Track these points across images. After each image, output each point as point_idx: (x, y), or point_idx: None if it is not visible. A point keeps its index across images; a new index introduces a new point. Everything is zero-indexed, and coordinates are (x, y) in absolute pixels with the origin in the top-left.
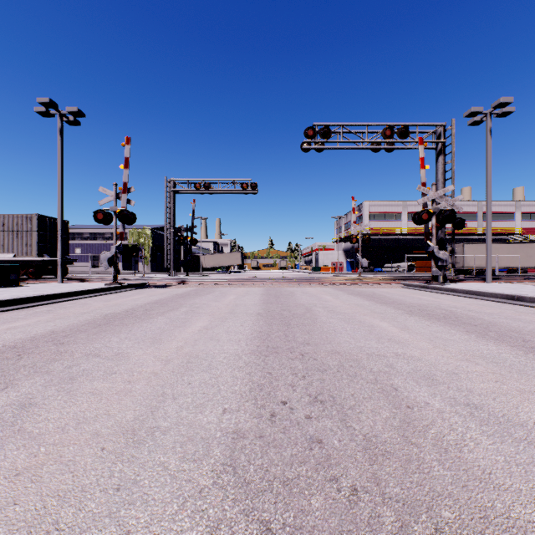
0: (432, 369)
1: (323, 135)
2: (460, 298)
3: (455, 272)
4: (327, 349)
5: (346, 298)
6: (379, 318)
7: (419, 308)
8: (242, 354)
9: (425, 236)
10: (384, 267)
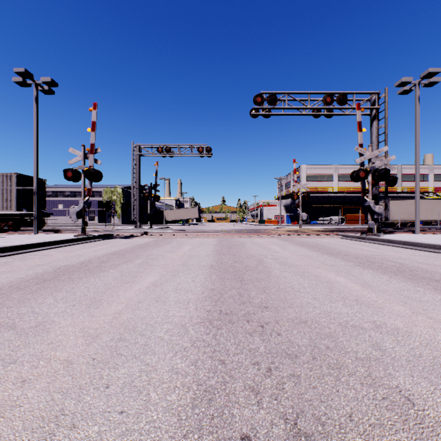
0: (435, 352)
1: (270, 102)
2: (399, 249)
3: (381, 224)
4: (289, 315)
5: (293, 249)
6: (334, 272)
7: (367, 259)
8: (188, 325)
9: (362, 192)
10: (319, 220)
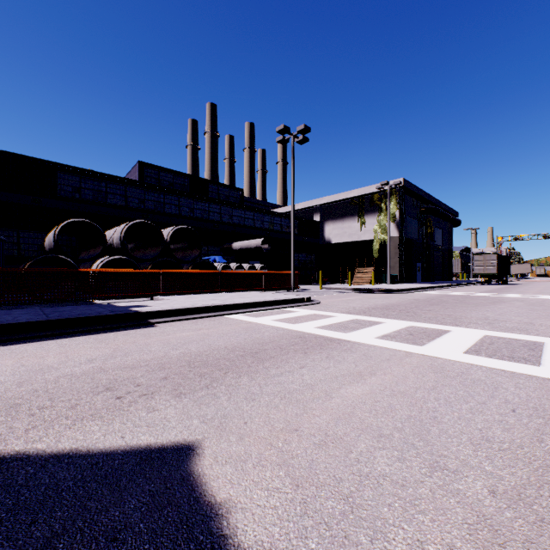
0: None
1: None
2: None
3: None
4: None
5: None
6: None
7: None
8: None
9: None
10: None
